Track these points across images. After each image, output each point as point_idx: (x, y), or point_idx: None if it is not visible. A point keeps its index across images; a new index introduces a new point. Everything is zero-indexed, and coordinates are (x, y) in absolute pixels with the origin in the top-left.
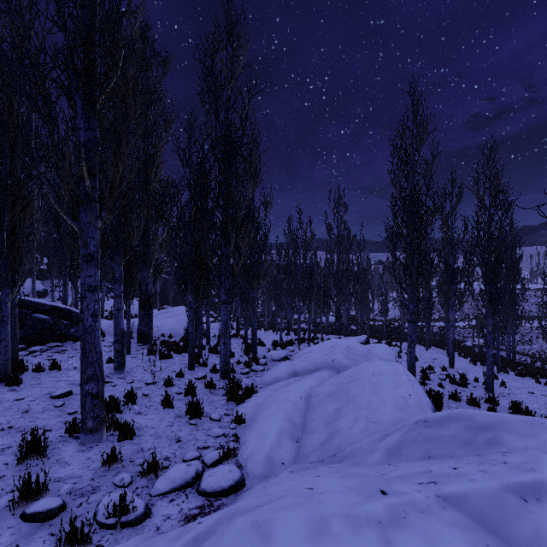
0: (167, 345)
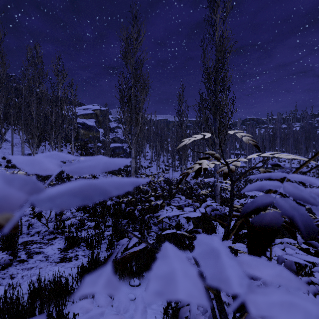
0: None
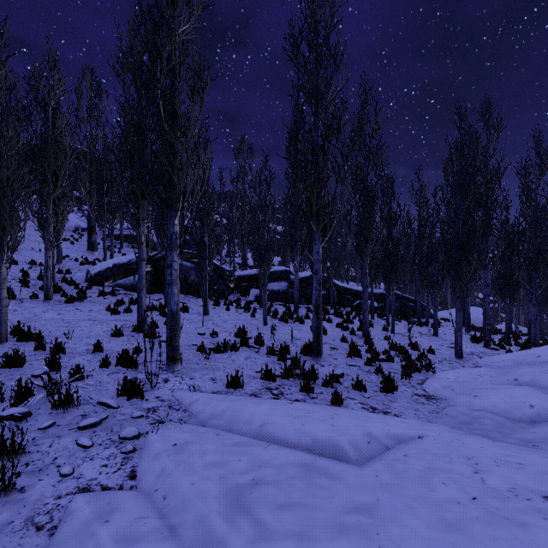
0: (480, 328)
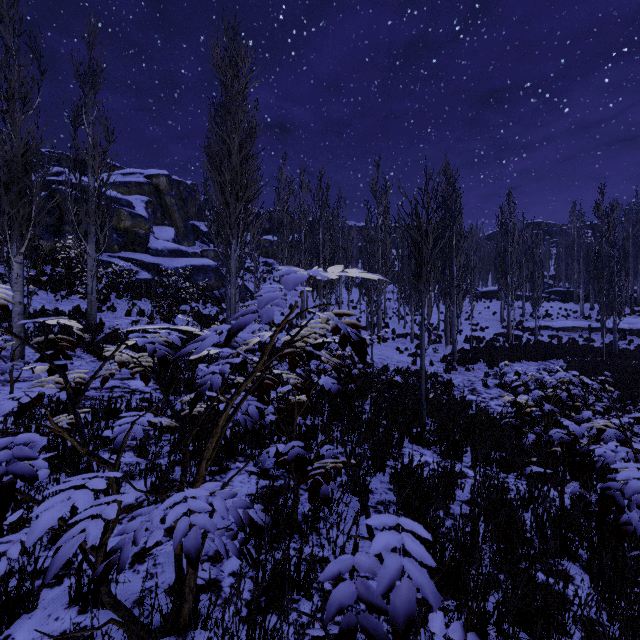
0: None
